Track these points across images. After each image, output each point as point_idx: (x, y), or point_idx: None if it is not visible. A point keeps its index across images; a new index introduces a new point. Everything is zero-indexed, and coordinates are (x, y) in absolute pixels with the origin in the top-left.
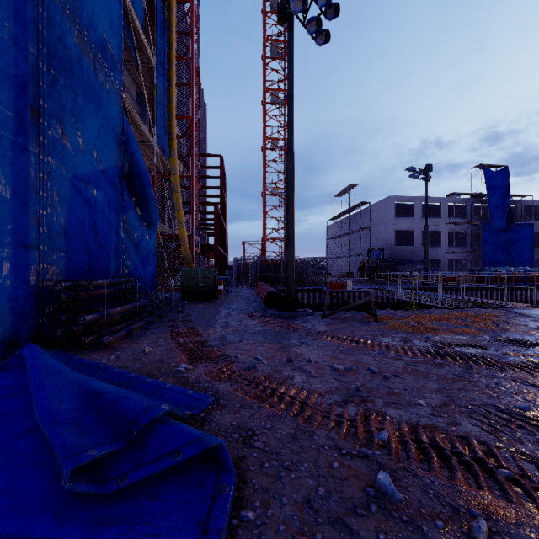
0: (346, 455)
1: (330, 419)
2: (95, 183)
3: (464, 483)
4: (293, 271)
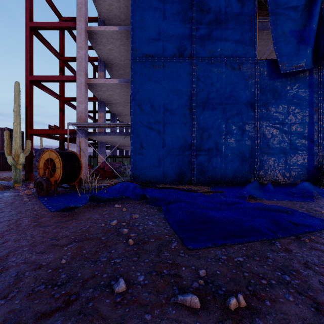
0: None
1: None
2: None
3: None
4: None
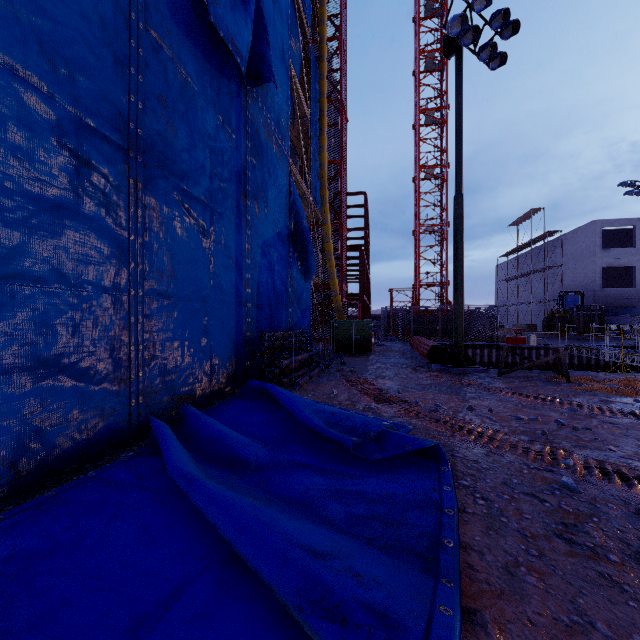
0: (534, 468)
1: (517, 449)
2: (274, 245)
3: (639, 493)
4: (462, 324)
